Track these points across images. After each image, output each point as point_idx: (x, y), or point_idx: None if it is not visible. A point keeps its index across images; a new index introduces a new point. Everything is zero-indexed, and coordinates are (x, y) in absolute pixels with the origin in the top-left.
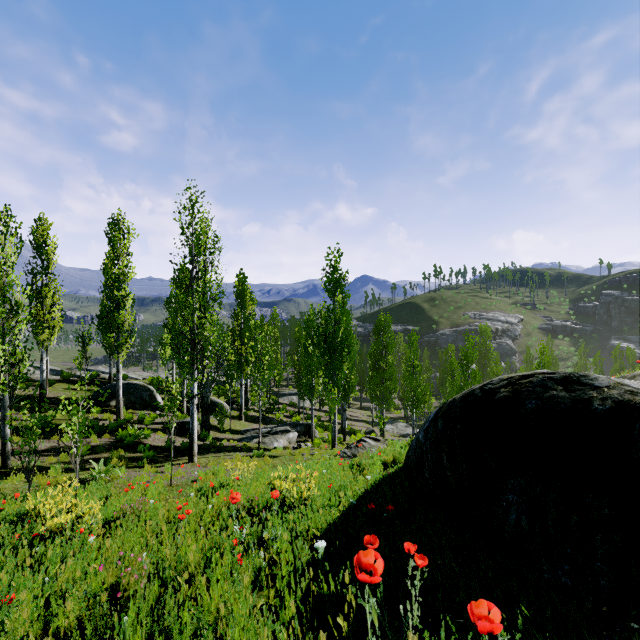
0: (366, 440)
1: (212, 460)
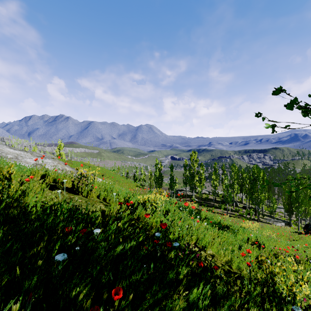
0: None
1: (262, 223)
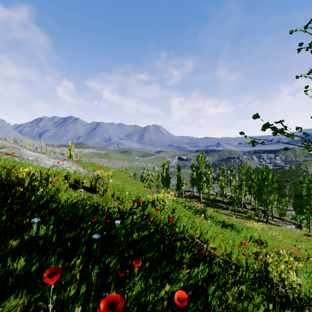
0: None
1: (271, 225)
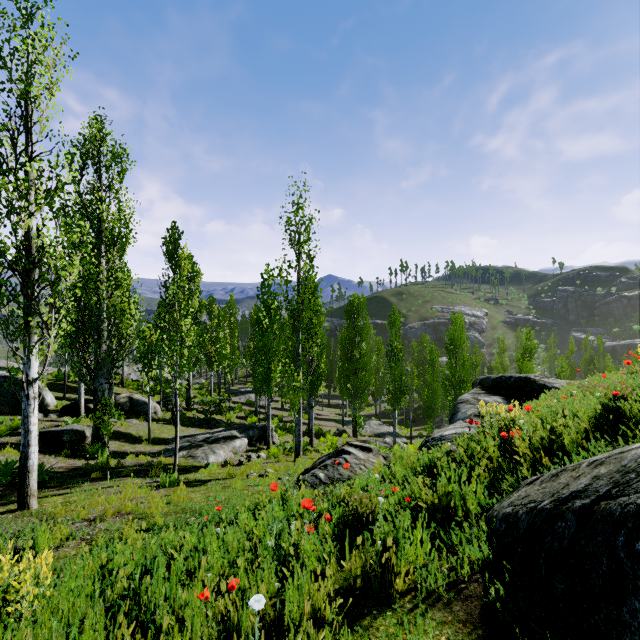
0: (350, 451)
1: (73, 500)
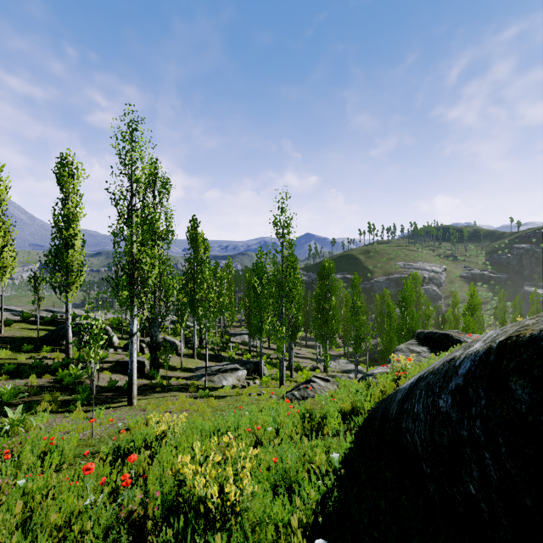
0: (315, 380)
1: (153, 402)
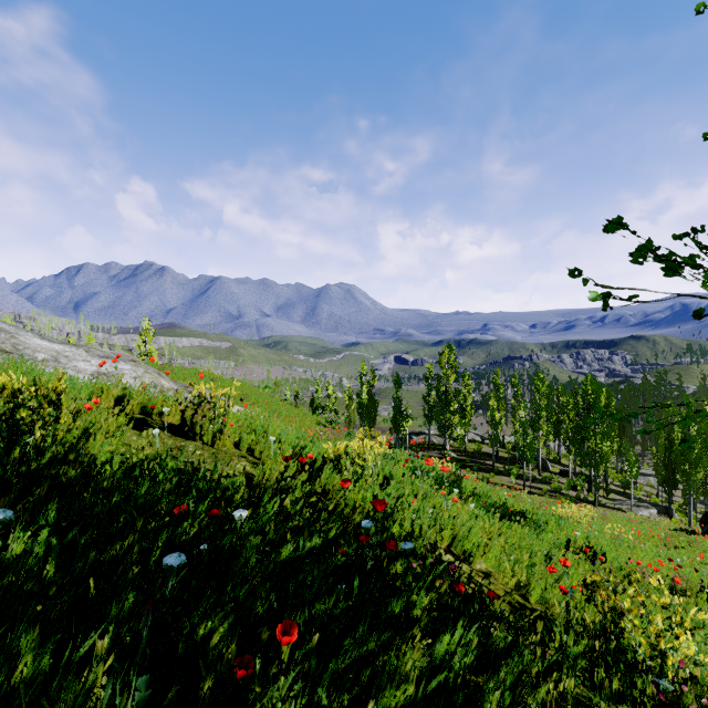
0: None
1: (605, 510)
